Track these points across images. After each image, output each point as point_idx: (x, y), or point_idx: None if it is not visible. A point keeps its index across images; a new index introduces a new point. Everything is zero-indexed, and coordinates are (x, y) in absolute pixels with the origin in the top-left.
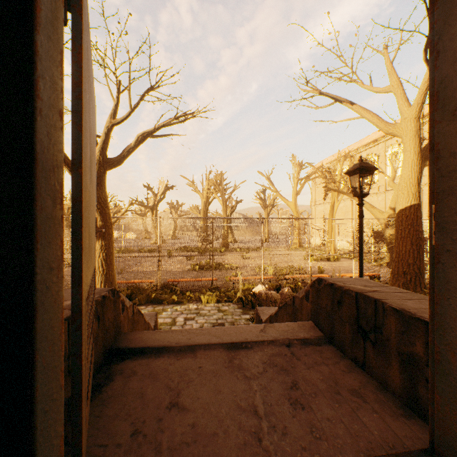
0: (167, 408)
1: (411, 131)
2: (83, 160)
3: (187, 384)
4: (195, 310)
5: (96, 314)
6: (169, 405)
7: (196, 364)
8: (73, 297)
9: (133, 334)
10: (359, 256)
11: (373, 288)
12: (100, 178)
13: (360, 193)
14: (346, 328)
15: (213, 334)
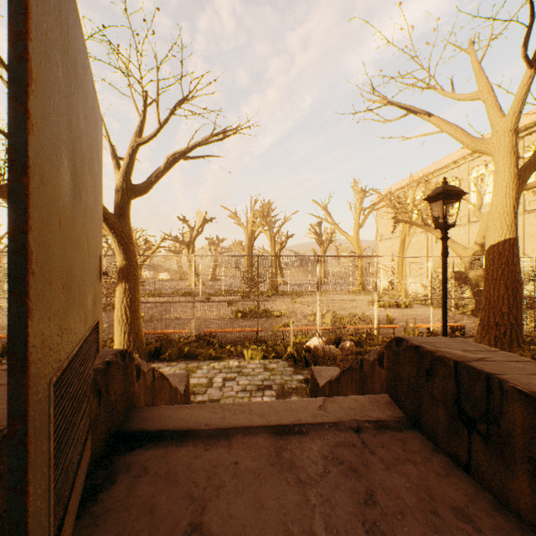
0: (185, 533)
1: (505, 146)
2: (31, 163)
3: (216, 491)
4: (236, 369)
5: (95, 388)
6: (188, 529)
7: (230, 458)
8: (12, 391)
9: (150, 410)
10: (442, 304)
11: (477, 355)
12: (123, 208)
13: (444, 225)
14: (440, 410)
15: (255, 412)
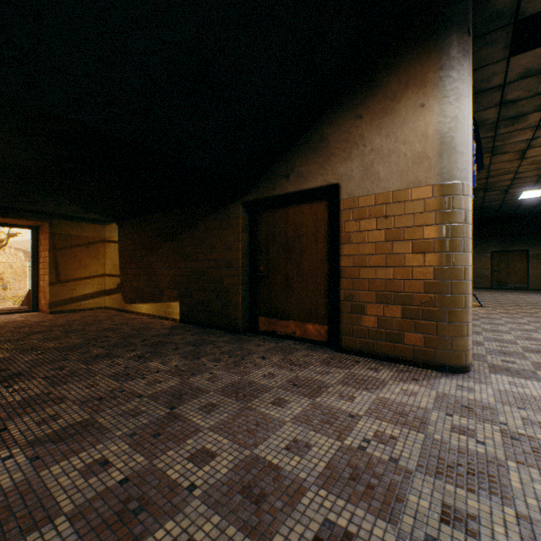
0: None
1: None
2: None
3: None
4: None
5: None
6: None
7: None
8: None
9: None
10: None
11: None
12: None
13: None
14: None
15: None
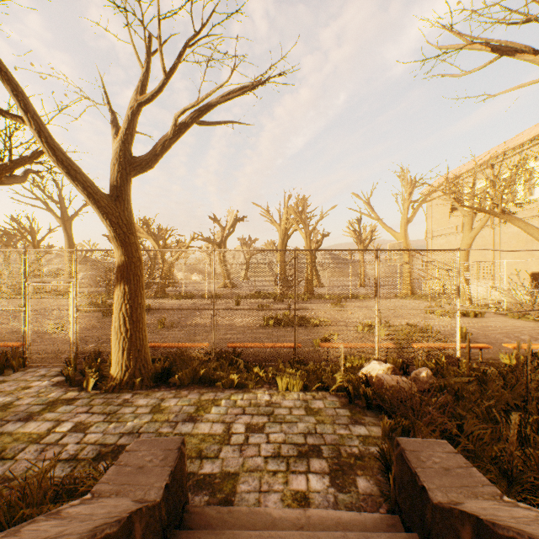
0: None
1: None
2: None
3: None
4: (266, 407)
5: None
6: None
7: None
8: None
9: None
10: None
11: None
12: (120, 187)
13: None
14: None
15: None
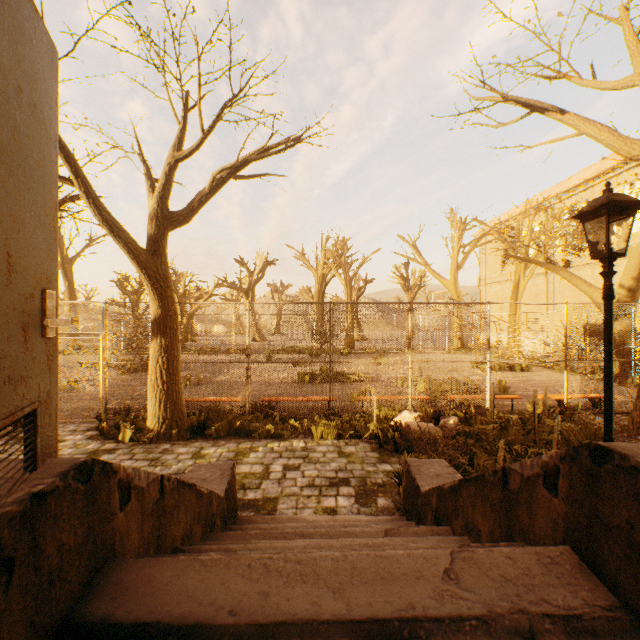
0: None
1: None
2: None
3: None
4: (301, 452)
5: None
6: None
7: None
8: None
9: (137, 568)
10: (605, 372)
11: None
12: (158, 242)
13: (608, 253)
14: None
15: (324, 580)
